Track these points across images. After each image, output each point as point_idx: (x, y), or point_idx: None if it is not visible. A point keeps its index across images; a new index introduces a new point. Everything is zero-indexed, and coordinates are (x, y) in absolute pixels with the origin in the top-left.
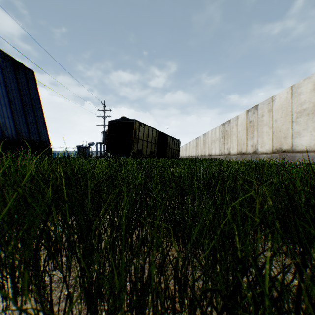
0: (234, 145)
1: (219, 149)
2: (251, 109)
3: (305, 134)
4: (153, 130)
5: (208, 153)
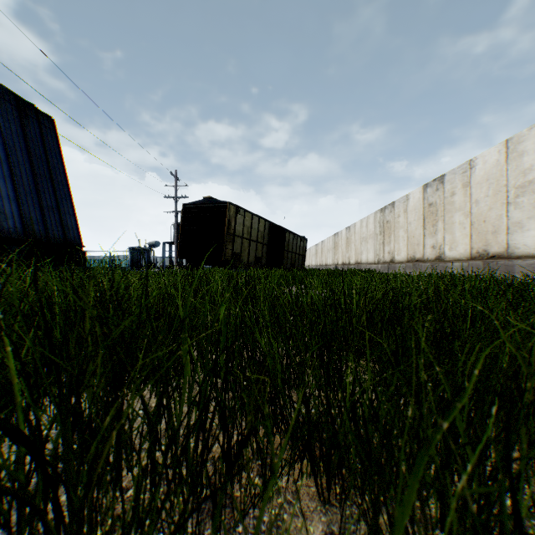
0: (401, 247)
1: (374, 254)
2: (432, 182)
3: (533, 225)
4: (261, 220)
5: (355, 261)
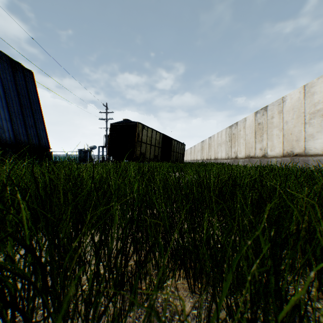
0: (242, 149)
1: (225, 153)
2: (260, 110)
3: (320, 136)
4: (157, 133)
5: (214, 157)
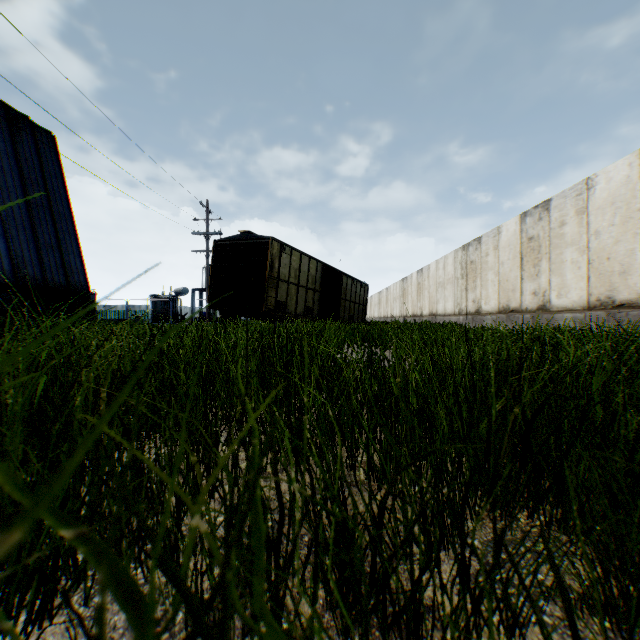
0: (490, 294)
1: (454, 303)
2: (533, 209)
3: None
4: (311, 260)
5: (429, 311)
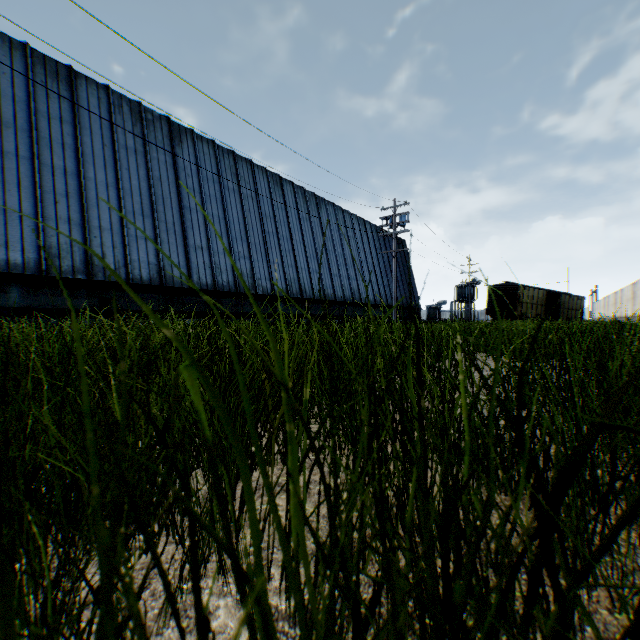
0: (636, 308)
1: (629, 311)
2: None
3: None
4: (539, 290)
5: (622, 315)
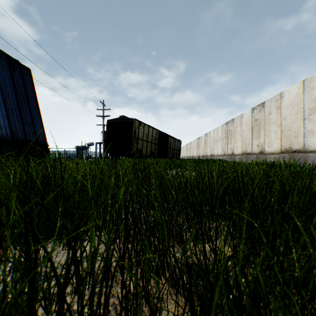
0: (238, 145)
1: (221, 150)
2: (257, 106)
3: None
4: (154, 129)
5: (210, 154)
